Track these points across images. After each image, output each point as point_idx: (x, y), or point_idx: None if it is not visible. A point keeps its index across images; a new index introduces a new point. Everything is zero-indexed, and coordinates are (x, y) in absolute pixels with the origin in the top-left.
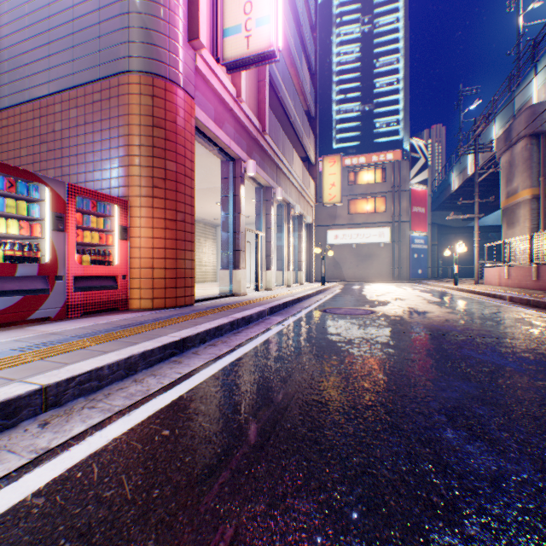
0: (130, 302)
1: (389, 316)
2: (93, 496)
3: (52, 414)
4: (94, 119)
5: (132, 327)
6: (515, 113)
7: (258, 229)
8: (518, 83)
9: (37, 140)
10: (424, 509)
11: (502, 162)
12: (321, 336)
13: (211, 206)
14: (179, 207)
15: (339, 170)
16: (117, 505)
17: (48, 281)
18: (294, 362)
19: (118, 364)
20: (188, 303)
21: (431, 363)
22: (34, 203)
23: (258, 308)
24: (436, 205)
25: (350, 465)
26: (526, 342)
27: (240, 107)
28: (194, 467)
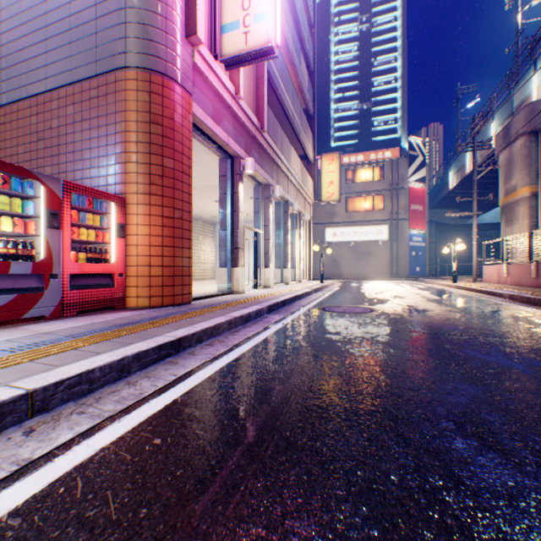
0: (127, 300)
1: (389, 315)
2: (74, 517)
3: (39, 420)
4: (91, 115)
5: (128, 326)
6: (514, 111)
7: (256, 226)
8: (516, 80)
9: (34, 137)
10: (438, 534)
11: (501, 160)
12: (320, 335)
13: (209, 204)
14: (177, 205)
15: (337, 168)
16: (99, 527)
17: (42, 280)
18: (293, 363)
19: (110, 366)
20: (185, 301)
21: (434, 365)
22: (29, 200)
23: (257, 306)
24: (434, 203)
25: (354, 480)
26: (531, 342)
27: (238, 104)
28: (185, 481)
